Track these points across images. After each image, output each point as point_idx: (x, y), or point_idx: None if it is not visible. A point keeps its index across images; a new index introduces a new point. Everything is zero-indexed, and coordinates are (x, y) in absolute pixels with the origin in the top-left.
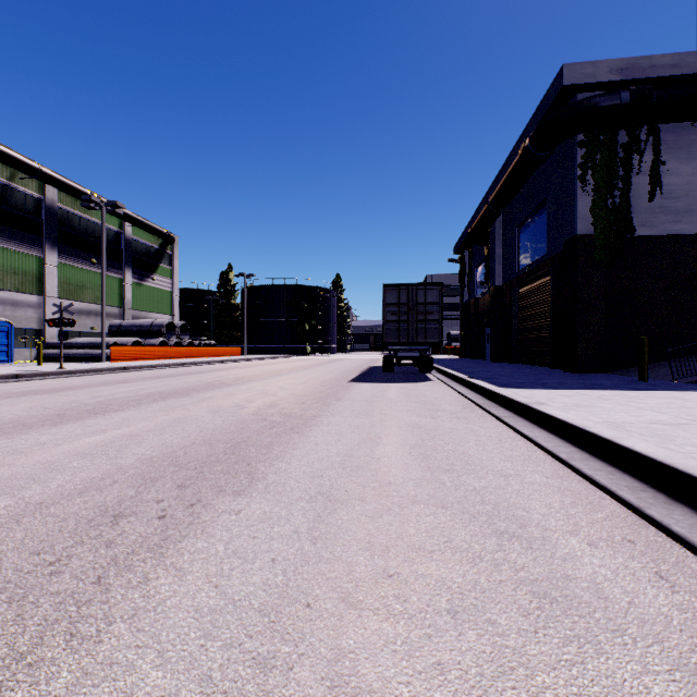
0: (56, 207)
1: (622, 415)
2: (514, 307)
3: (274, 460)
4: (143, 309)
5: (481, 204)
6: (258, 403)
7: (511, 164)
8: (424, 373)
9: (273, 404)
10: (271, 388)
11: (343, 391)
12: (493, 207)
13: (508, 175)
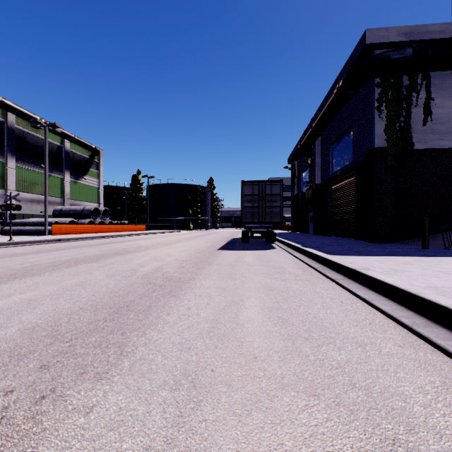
0: (14, 128)
1: (436, 279)
2: (329, 198)
3: (148, 327)
4: (78, 199)
5: (307, 129)
6: (148, 267)
7: (328, 100)
8: (269, 242)
9: (160, 268)
10: (161, 254)
11: (213, 257)
12: (316, 130)
13: (326, 108)
